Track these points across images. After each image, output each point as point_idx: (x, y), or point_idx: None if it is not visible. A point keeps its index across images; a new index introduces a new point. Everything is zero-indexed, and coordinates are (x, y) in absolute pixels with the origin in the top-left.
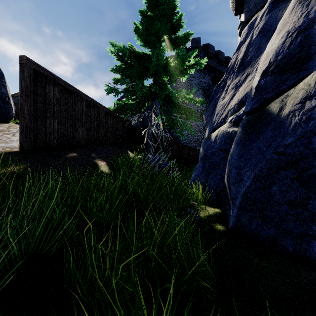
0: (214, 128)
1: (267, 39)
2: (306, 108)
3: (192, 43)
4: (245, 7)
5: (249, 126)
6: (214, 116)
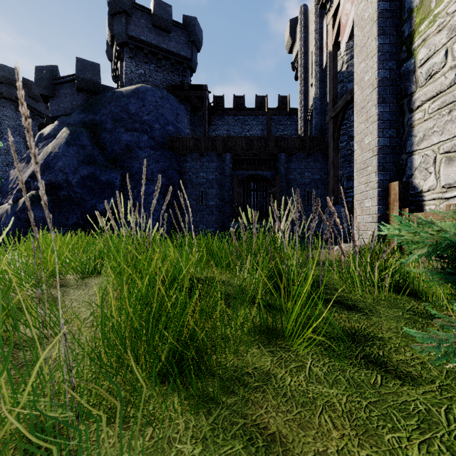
0: (2, 203)
1: None
2: (20, 207)
3: (4, 71)
4: (49, 105)
5: (10, 208)
6: (5, 194)
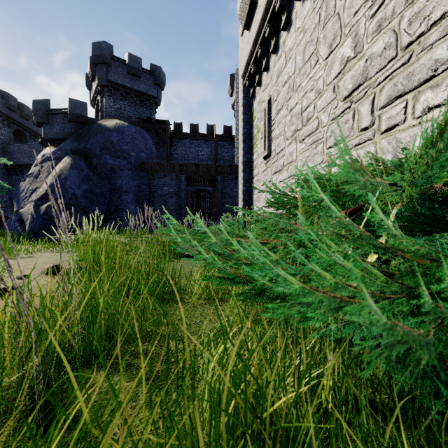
0: (21, 207)
1: (47, 176)
2: (44, 211)
3: None
4: (43, 129)
5: (34, 212)
6: (20, 201)
